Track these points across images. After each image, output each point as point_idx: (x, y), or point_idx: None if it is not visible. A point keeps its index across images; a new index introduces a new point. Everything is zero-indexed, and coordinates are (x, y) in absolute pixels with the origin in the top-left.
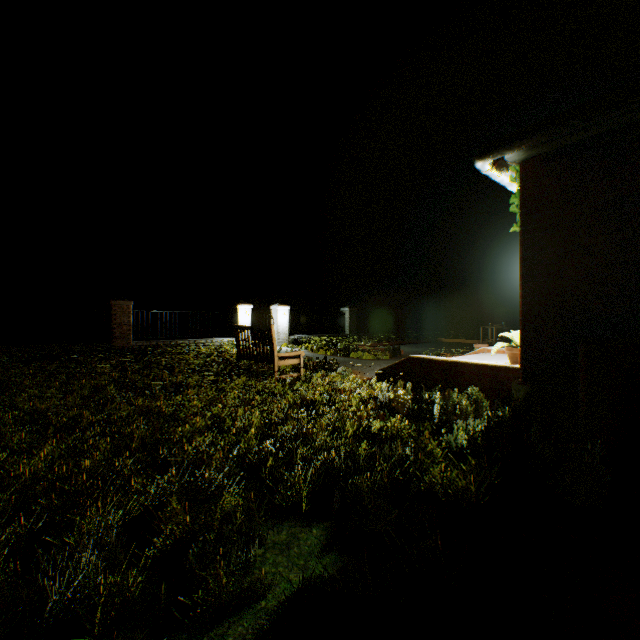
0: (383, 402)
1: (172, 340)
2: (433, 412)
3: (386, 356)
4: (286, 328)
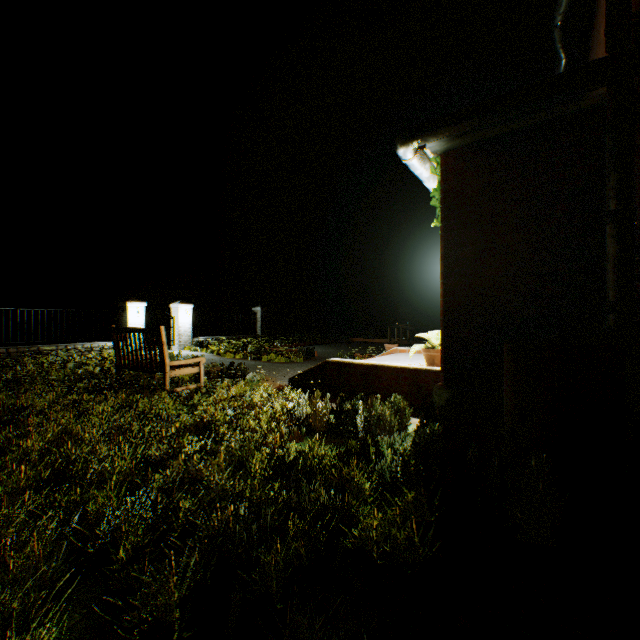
0: (299, 417)
1: (31, 346)
2: (355, 426)
3: (300, 358)
4: (189, 329)
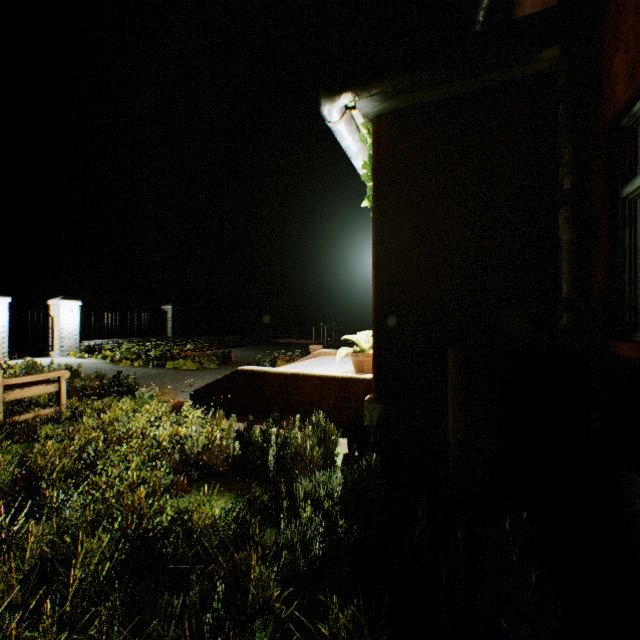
0: (190, 452)
1: None
2: (267, 460)
3: (214, 364)
4: (76, 331)
